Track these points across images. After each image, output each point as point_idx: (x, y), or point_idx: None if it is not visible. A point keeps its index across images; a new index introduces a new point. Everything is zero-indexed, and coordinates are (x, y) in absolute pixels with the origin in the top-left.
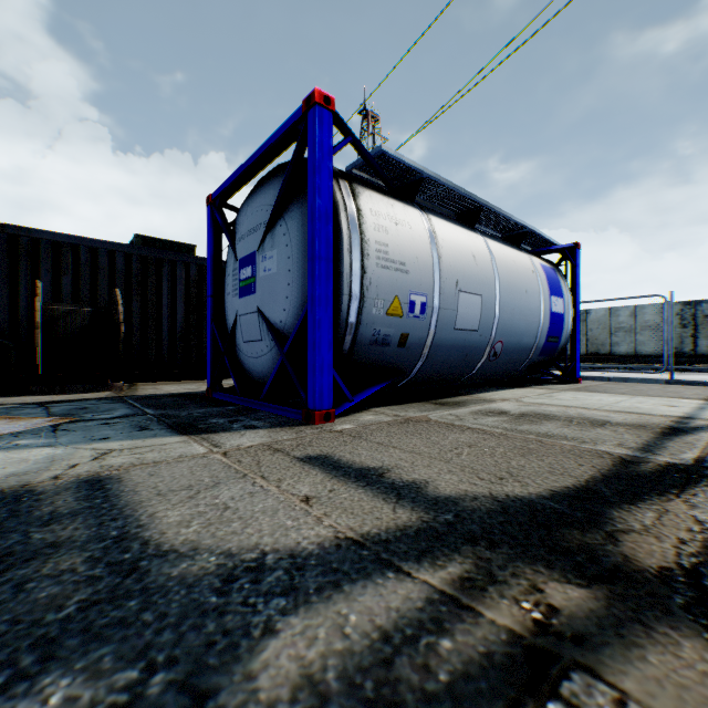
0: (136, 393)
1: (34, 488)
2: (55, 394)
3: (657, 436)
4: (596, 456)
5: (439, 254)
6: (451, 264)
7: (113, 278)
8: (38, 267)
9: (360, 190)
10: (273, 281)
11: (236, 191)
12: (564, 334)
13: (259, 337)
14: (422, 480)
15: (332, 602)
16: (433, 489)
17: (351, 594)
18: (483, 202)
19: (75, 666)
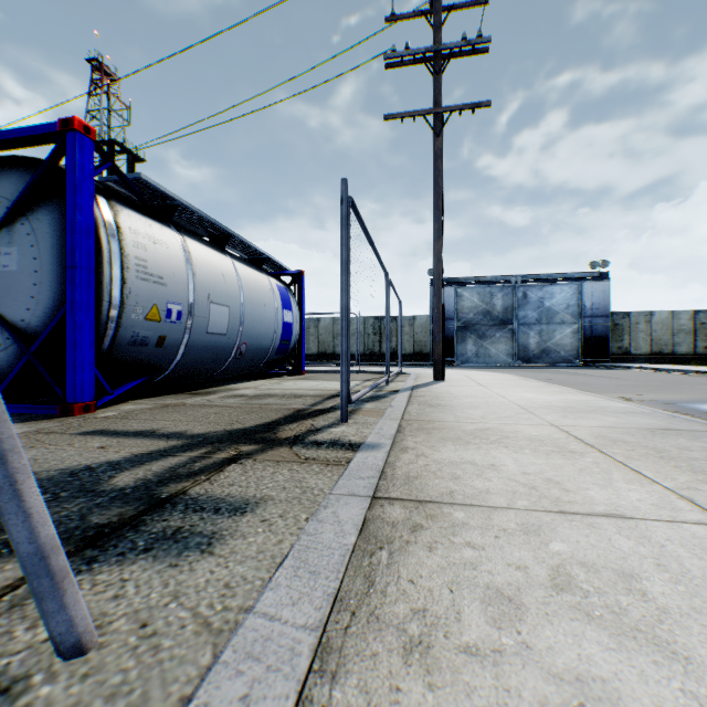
0: None
1: None
2: None
3: (324, 399)
4: (288, 410)
5: (194, 272)
6: (204, 281)
7: None
8: None
9: (119, 209)
10: (14, 279)
11: None
12: (294, 338)
13: None
14: (183, 430)
15: (142, 467)
16: (191, 432)
17: (151, 464)
18: (231, 232)
19: None
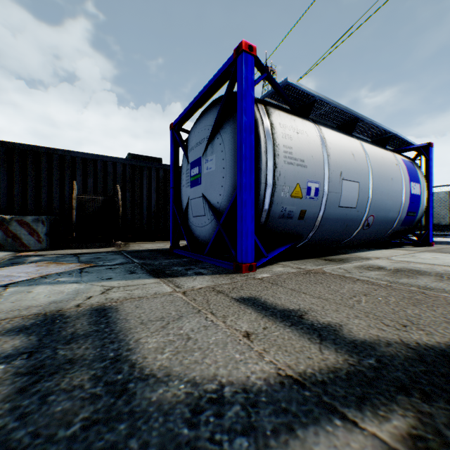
0: (128, 248)
1: (64, 313)
2: (83, 248)
3: None
4: None
5: (328, 153)
6: (337, 160)
7: (115, 179)
8: (74, 173)
9: (272, 111)
10: (213, 176)
11: (188, 119)
12: (420, 210)
13: (203, 213)
14: (335, 323)
15: (290, 449)
16: (347, 332)
17: (306, 442)
18: (359, 116)
19: None
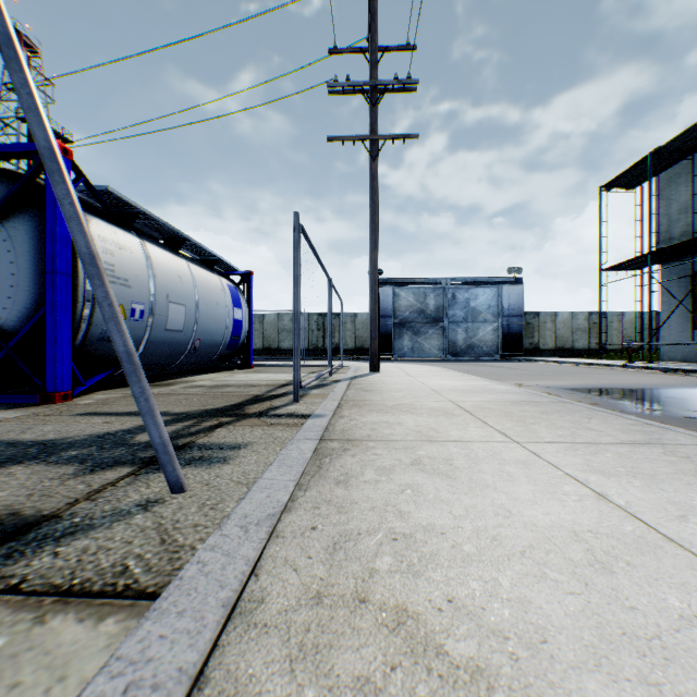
0: None
1: None
2: None
3: (277, 387)
4: (248, 396)
5: (155, 274)
6: (164, 282)
7: None
8: None
9: (89, 218)
10: None
11: None
12: (243, 334)
13: None
14: (166, 411)
15: None
16: (173, 412)
17: None
18: (187, 237)
19: (70, 451)
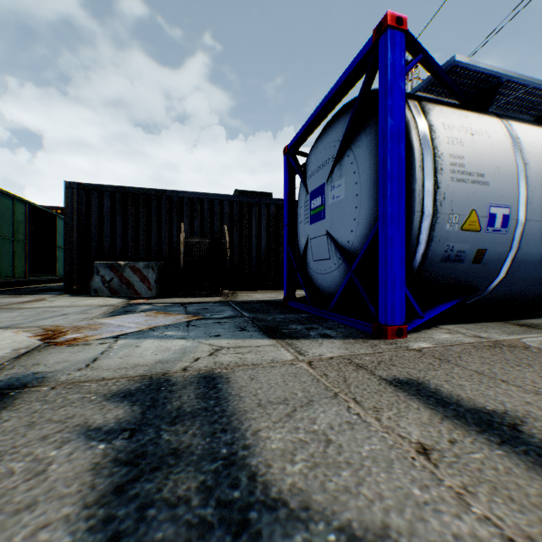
0: (236, 299)
1: (169, 377)
2: (190, 297)
3: None
4: None
5: (524, 161)
6: (540, 171)
7: (222, 219)
8: (182, 215)
9: (429, 107)
10: (341, 206)
11: (306, 139)
12: None
13: (327, 257)
14: None
15: None
16: None
17: None
18: None
19: None
